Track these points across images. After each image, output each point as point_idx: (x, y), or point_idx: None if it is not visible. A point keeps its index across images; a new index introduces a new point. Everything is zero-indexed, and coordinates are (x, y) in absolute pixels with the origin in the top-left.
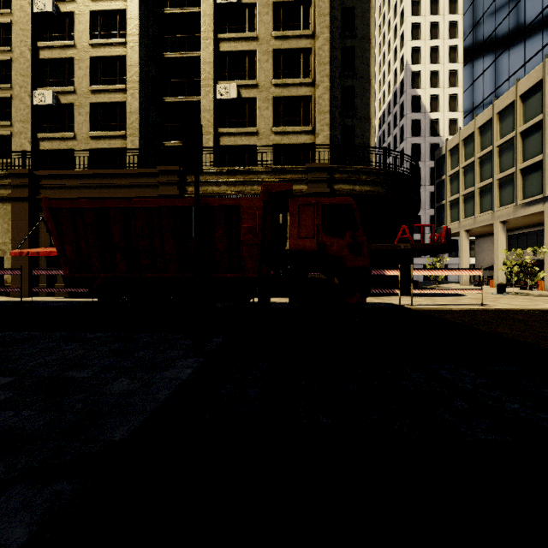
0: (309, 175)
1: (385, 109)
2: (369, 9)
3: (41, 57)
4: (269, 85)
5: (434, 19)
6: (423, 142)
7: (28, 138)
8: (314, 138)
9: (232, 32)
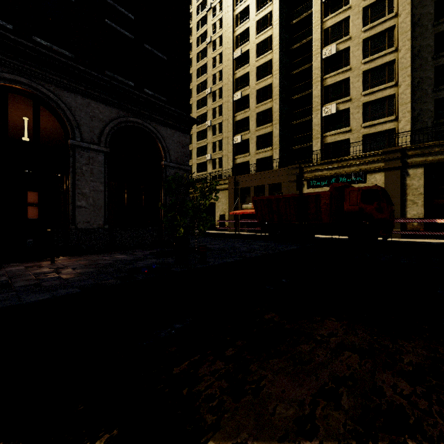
0: (385, 156)
1: None
2: None
3: (236, 121)
4: (359, 96)
5: None
6: None
7: (231, 159)
8: (397, 123)
9: (333, 71)
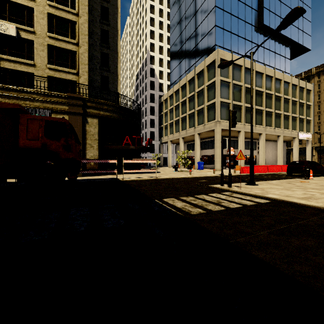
0: (69, 100)
1: (139, 71)
2: (117, 13)
3: None
4: (44, 35)
5: (161, 32)
6: (156, 93)
7: None
8: (78, 78)
9: None
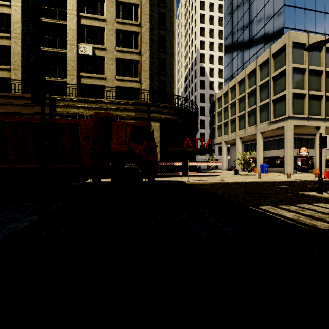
0: (135, 106)
1: (187, 72)
2: (173, 16)
3: None
4: (113, 50)
5: (211, 27)
6: (206, 93)
7: None
8: (141, 85)
9: (89, 13)
